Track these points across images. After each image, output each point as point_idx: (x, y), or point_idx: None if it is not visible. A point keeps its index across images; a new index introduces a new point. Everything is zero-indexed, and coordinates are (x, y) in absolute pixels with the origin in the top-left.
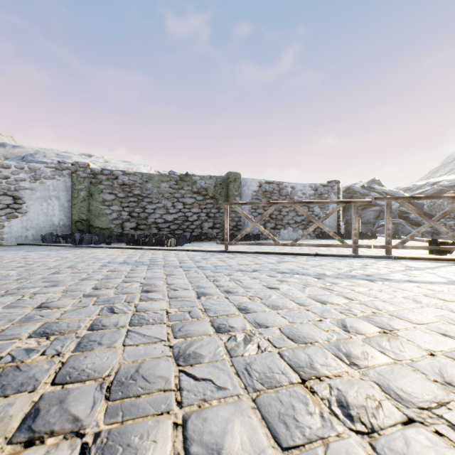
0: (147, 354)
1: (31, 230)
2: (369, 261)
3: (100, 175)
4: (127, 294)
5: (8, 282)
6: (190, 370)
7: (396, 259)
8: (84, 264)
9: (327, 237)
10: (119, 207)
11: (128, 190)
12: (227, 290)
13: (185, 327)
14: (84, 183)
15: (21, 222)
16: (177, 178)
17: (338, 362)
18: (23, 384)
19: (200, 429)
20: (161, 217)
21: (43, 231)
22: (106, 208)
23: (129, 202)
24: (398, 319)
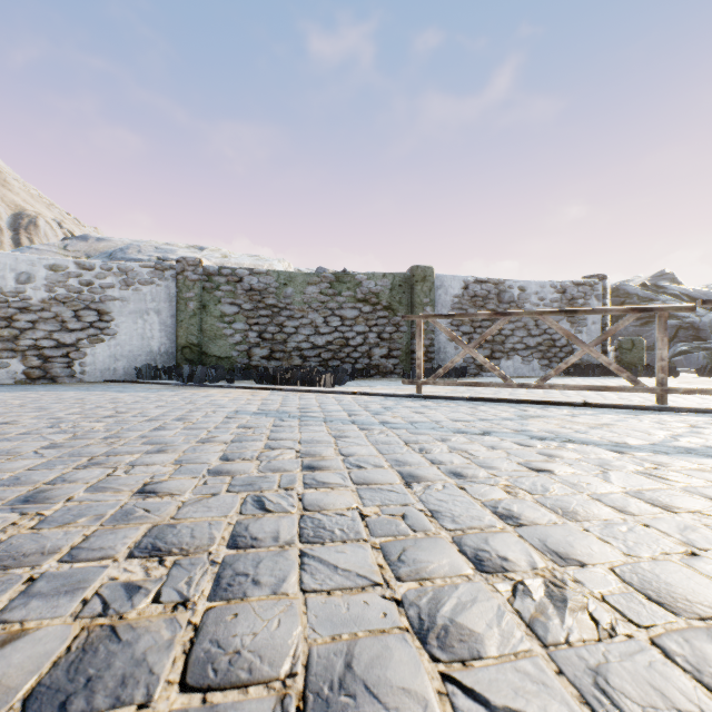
0: (356, 619)
1: (122, 360)
2: (697, 418)
3: (217, 276)
4: (280, 472)
5: (92, 442)
6: (467, 678)
7: None
8: (199, 413)
9: (584, 373)
10: (245, 325)
11: (257, 298)
12: (454, 471)
13: (408, 552)
14: (194, 289)
15: (108, 348)
16: (331, 277)
17: None
18: (125, 682)
19: None
20: (307, 339)
21: (138, 361)
22: (225, 327)
23: (258, 317)
24: None
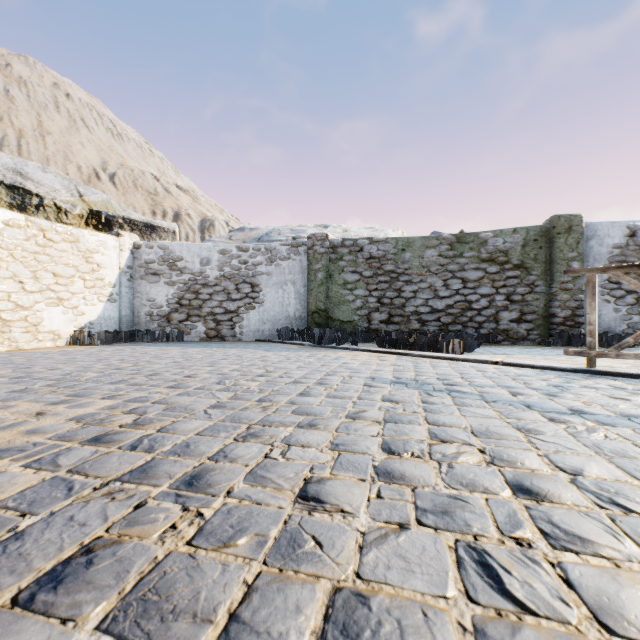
0: None
1: (267, 324)
2: None
3: (340, 248)
4: (480, 493)
5: (249, 405)
6: None
7: None
8: (337, 378)
9: None
10: (365, 292)
11: (376, 265)
12: None
13: None
14: (321, 261)
15: (258, 313)
16: (451, 239)
17: None
18: None
19: None
20: (425, 303)
21: (279, 325)
22: (347, 293)
23: (377, 283)
24: None
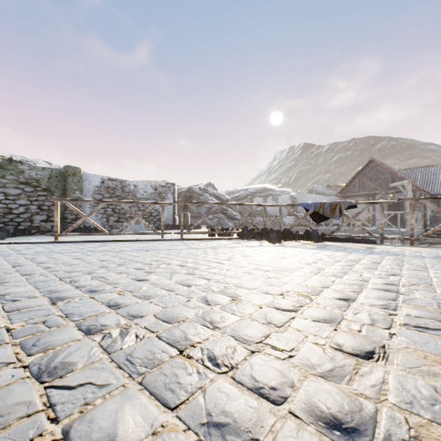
0: None
1: None
2: (166, 242)
3: None
4: None
5: None
6: (2, 285)
7: (184, 240)
8: None
9: (164, 228)
10: None
11: None
12: (40, 262)
13: (0, 277)
14: None
15: None
16: None
17: (83, 274)
18: None
19: (5, 291)
20: None
21: None
22: None
23: None
24: (133, 262)
